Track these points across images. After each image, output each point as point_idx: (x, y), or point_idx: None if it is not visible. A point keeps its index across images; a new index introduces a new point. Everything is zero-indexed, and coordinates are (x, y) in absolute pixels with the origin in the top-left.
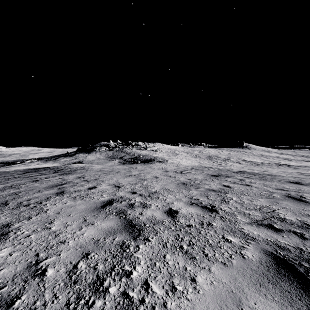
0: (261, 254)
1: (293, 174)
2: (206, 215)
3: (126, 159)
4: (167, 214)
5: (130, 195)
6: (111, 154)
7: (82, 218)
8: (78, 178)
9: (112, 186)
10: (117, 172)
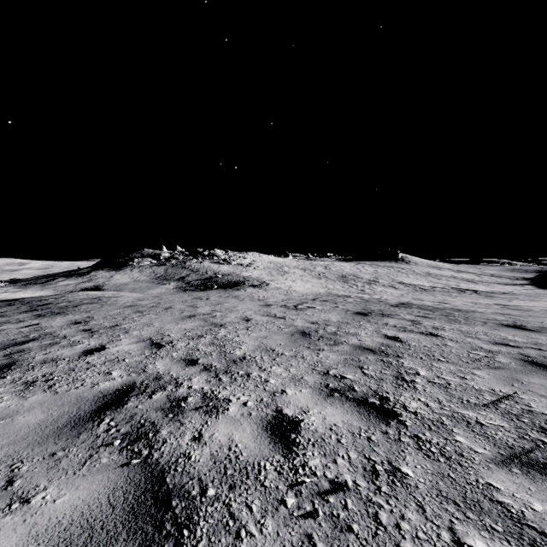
0: None
1: (493, 307)
2: (376, 434)
3: (190, 281)
4: (271, 435)
5: (180, 370)
6: (161, 271)
7: (5, 472)
8: (74, 325)
9: (145, 343)
10: (166, 308)
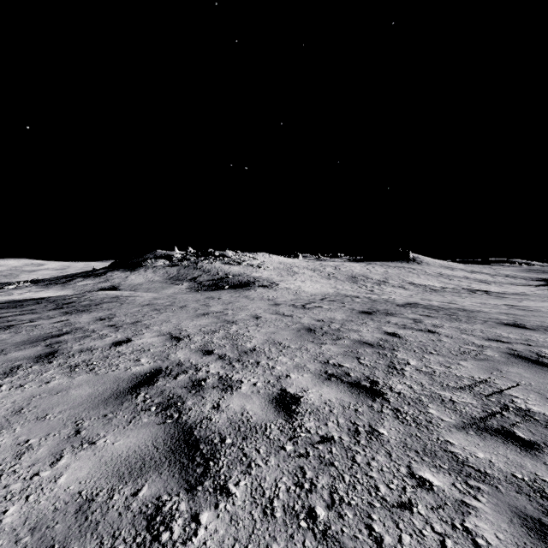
0: (517, 528)
1: (501, 307)
2: (362, 407)
3: (202, 281)
4: (276, 406)
5: (198, 358)
6: (174, 272)
7: (72, 425)
8: (99, 321)
9: (165, 337)
10: (181, 306)
